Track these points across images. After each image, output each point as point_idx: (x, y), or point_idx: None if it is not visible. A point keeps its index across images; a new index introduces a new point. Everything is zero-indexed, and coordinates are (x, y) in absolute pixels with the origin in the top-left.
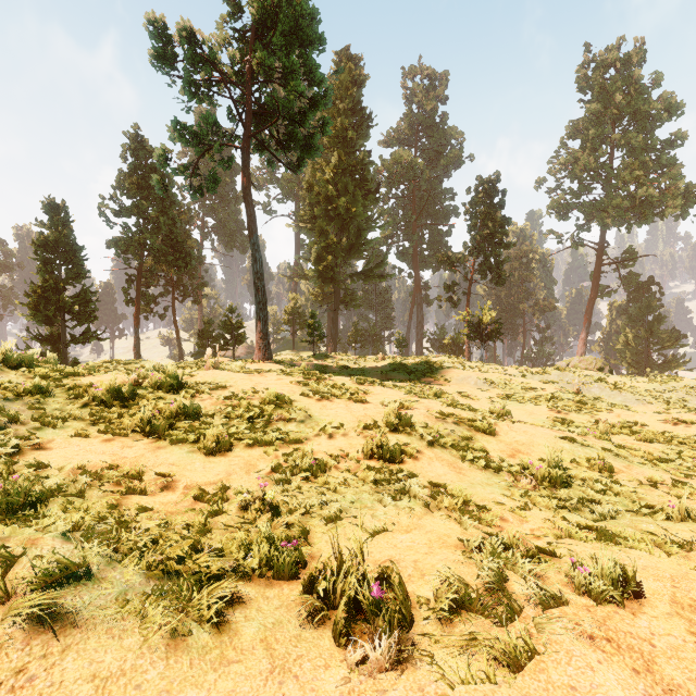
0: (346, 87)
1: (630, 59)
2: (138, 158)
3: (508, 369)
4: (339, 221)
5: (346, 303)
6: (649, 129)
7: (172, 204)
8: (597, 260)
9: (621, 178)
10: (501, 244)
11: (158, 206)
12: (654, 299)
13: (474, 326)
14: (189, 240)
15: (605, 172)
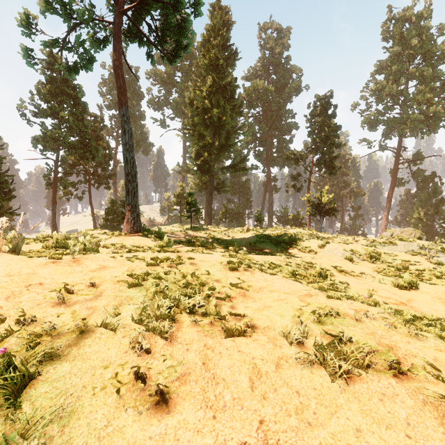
0: (218, 29)
1: (421, 15)
2: (53, 71)
3: (357, 239)
4: (213, 128)
5: (218, 189)
6: (436, 65)
7: (83, 110)
8: (396, 160)
9: (416, 100)
10: (334, 144)
11: (70, 110)
12: (439, 187)
13: (315, 205)
14: (102, 142)
15: (403, 96)
